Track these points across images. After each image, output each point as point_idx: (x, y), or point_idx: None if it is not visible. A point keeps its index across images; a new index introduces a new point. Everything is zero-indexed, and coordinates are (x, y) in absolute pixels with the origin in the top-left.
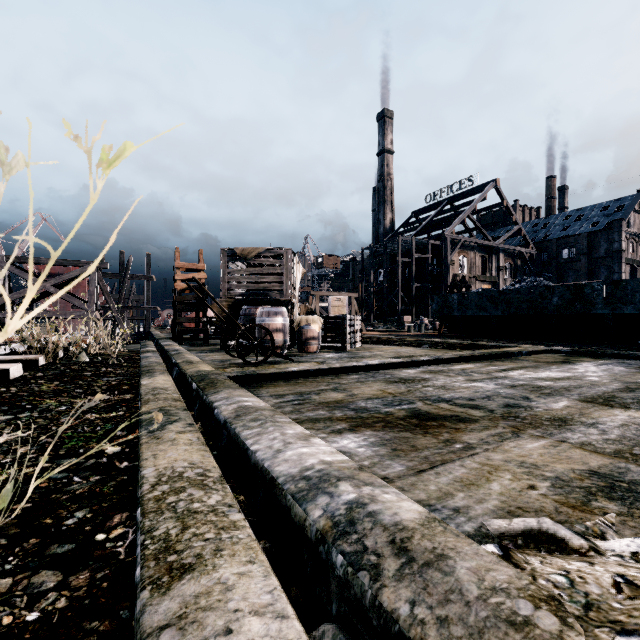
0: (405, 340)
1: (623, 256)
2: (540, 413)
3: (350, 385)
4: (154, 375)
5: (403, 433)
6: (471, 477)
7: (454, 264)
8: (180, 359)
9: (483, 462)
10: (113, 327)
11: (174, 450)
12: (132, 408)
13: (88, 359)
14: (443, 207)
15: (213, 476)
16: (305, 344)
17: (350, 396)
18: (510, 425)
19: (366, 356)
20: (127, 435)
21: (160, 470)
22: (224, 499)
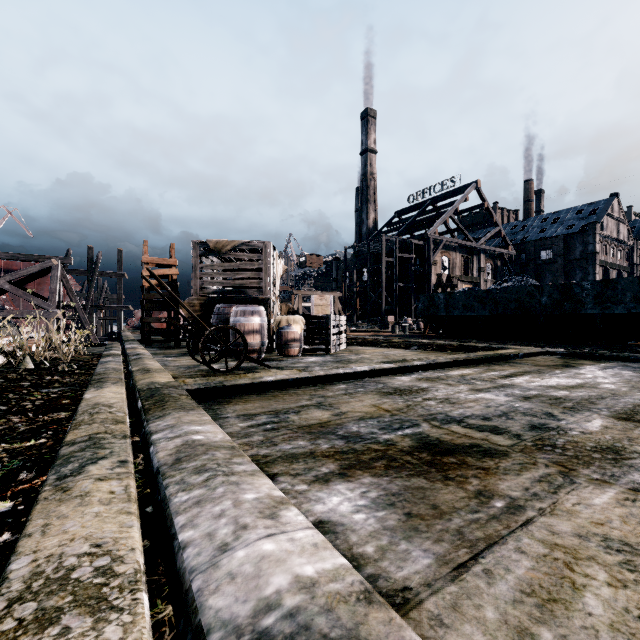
0: (392, 341)
1: (597, 258)
2: (579, 439)
3: (337, 399)
4: (103, 386)
5: (415, 479)
6: (545, 580)
7: (437, 264)
8: (137, 366)
9: (548, 540)
10: (80, 328)
11: (78, 516)
12: (60, 433)
13: (33, 365)
14: (426, 207)
15: (123, 573)
16: (285, 347)
17: (338, 415)
18: (552, 461)
19: (352, 360)
20: (33, 479)
21: (39, 562)
22: (126, 636)
